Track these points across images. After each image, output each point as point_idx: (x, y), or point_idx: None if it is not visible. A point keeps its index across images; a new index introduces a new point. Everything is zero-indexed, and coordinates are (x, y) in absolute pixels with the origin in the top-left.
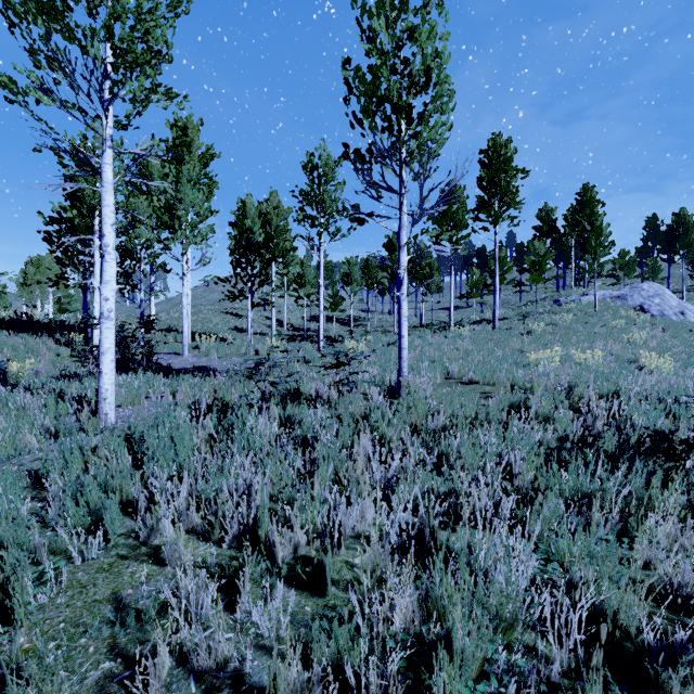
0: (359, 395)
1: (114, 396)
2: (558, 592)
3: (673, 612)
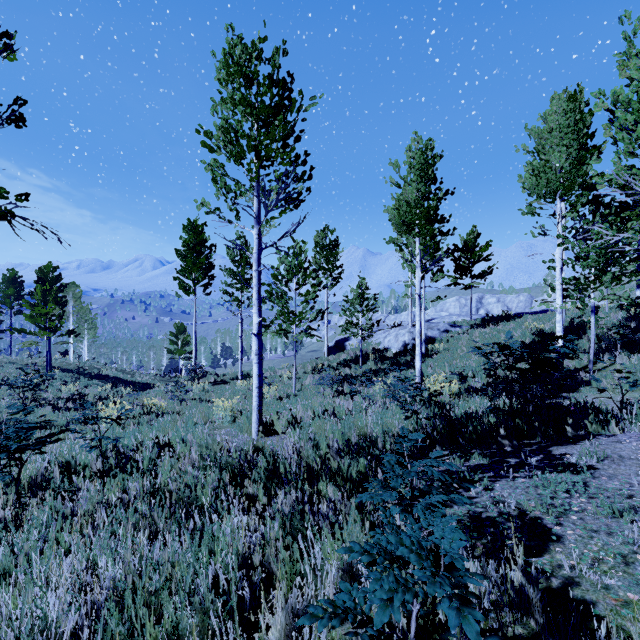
0: None
1: (255, 417)
2: None
3: None
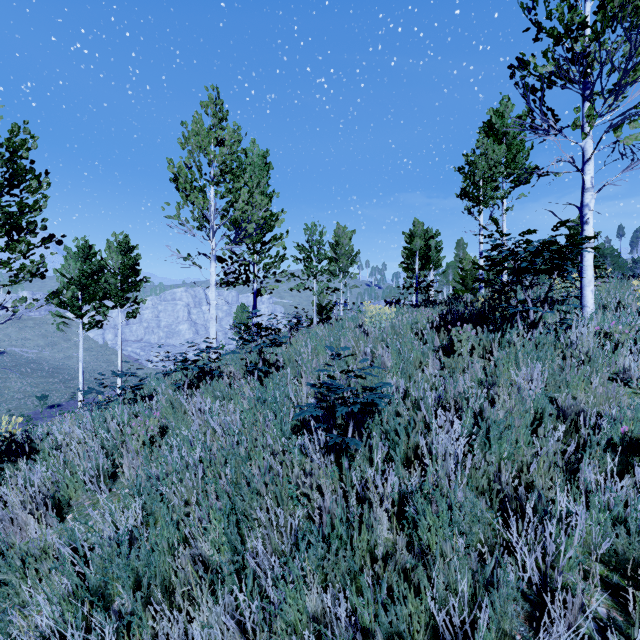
0: None
1: None
2: None
3: None
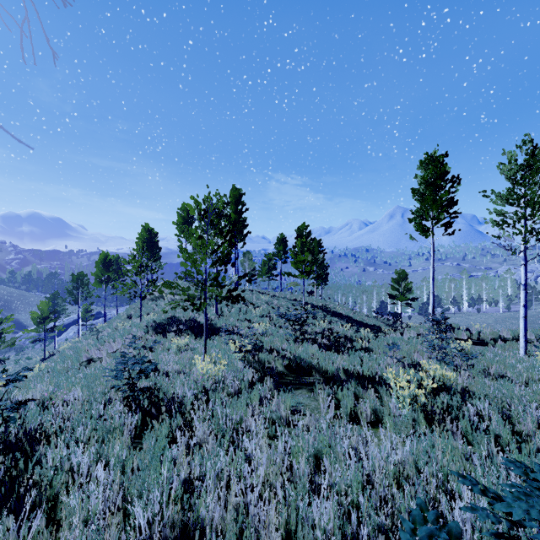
0: None
1: None
2: (177, 448)
3: (136, 446)
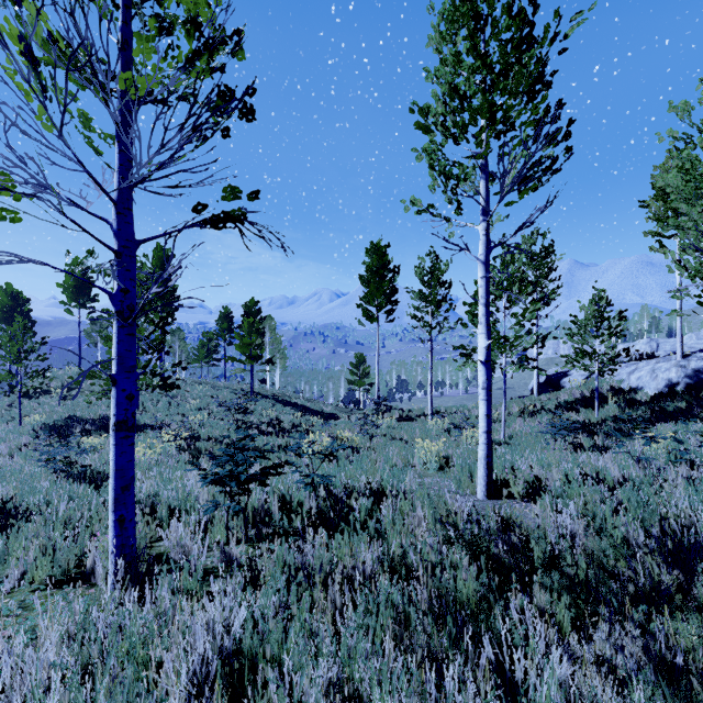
0: (222, 556)
1: (481, 471)
2: None
3: None
